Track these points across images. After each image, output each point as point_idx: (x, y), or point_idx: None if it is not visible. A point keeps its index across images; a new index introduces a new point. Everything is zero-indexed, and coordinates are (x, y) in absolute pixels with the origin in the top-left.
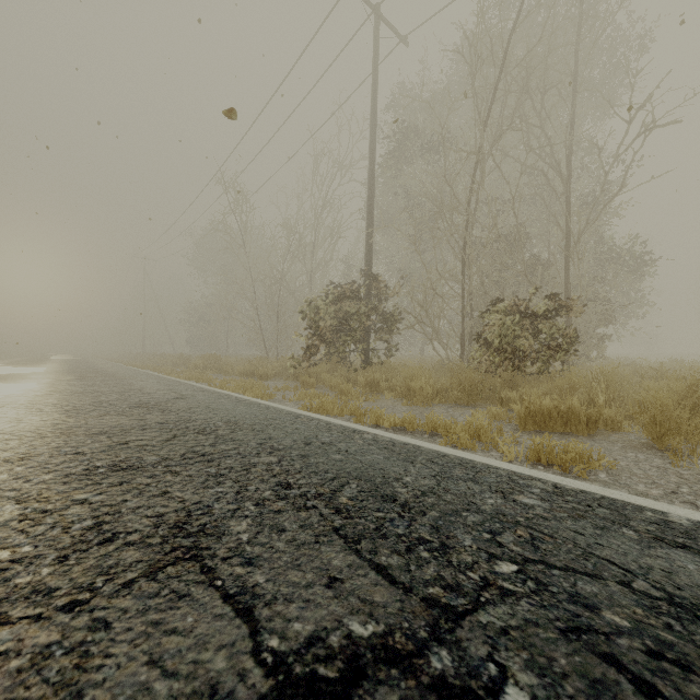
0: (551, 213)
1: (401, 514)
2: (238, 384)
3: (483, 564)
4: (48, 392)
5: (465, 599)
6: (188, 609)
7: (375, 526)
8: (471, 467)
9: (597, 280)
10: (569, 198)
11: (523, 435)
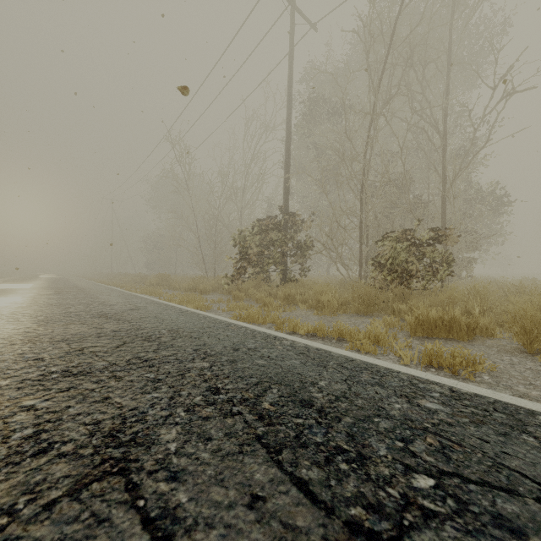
0: (431, 162)
1: (319, 420)
2: (183, 297)
3: (401, 478)
4: (29, 304)
5: (388, 523)
6: (105, 539)
7: (295, 434)
8: (376, 371)
9: (466, 215)
10: (445, 150)
11: (414, 341)
